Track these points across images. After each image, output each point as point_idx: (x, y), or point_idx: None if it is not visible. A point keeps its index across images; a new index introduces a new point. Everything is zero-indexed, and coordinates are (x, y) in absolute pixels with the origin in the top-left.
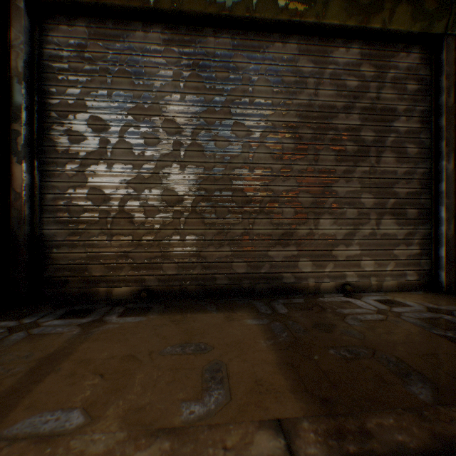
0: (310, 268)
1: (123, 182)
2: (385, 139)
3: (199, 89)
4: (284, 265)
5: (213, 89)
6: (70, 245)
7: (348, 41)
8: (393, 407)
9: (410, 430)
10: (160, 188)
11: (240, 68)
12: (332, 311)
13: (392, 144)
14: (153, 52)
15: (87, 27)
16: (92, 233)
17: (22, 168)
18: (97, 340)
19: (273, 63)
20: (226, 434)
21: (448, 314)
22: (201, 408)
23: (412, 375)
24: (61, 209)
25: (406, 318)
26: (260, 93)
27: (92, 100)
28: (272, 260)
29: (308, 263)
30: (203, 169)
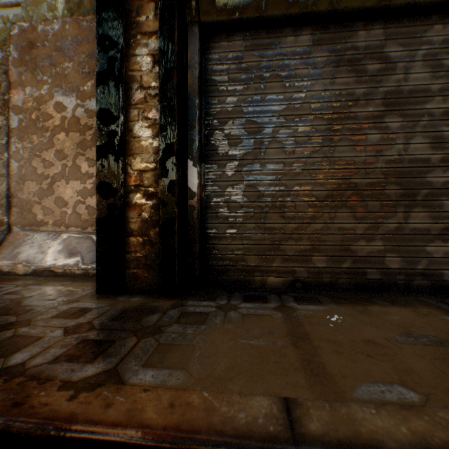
0: None
1: (275, 179)
2: None
3: (348, 84)
4: (443, 261)
5: (363, 82)
6: (228, 237)
7: None
8: None
9: None
10: (310, 184)
11: (392, 57)
12: None
13: None
14: (303, 54)
15: (243, 40)
16: (248, 227)
17: (195, 170)
18: (311, 323)
19: (430, 47)
20: None
21: None
22: None
23: None
24: (221, 205)
25: None
26: (415, 81)
27: (248, 105)
28: (429, 256)
29: None
30: (353, 164)
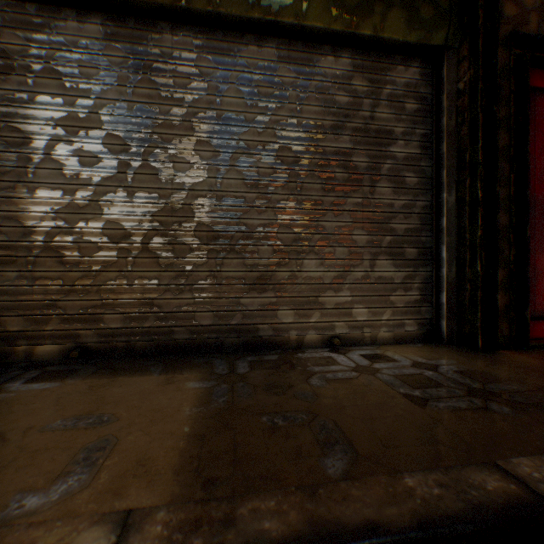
0: (292, 318)
1: (51, 212)
2: (380, 166)
3: (152, 97)
4: (260, 315)
5: (170, 98)
6: None
7: (337, 49)
8: (287, 485)
9: (286, 514)
10: (101, 220)
11: (205, 74)
12: (302, 369)
13: (390, 173)
14: (92, 48)
15: (0, 11)
16: (9, 276)
17: None
18: None
19: (246, 70)
20: (44, 534)
21: (432, 369)
22: (37, 500)
23: (339, 444)
24: None
25: (381, 376)
26: (230, 106)
27: (8, 105)
28: (245, 309)
29: (290, 312)
30: (157, 197)
